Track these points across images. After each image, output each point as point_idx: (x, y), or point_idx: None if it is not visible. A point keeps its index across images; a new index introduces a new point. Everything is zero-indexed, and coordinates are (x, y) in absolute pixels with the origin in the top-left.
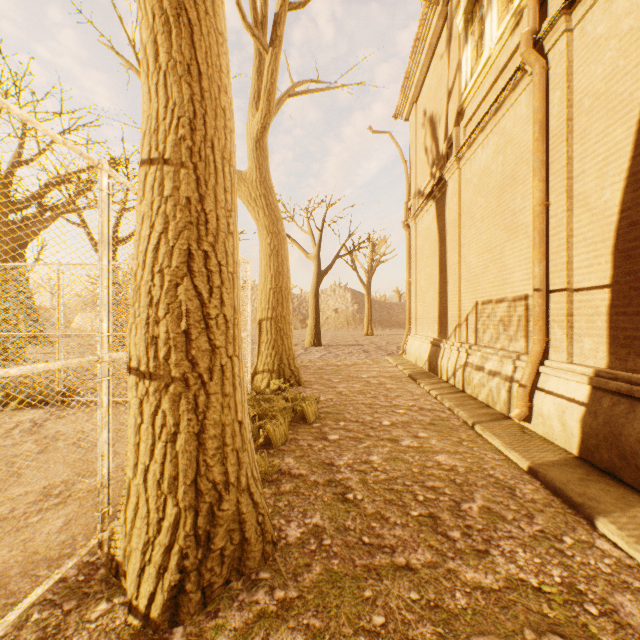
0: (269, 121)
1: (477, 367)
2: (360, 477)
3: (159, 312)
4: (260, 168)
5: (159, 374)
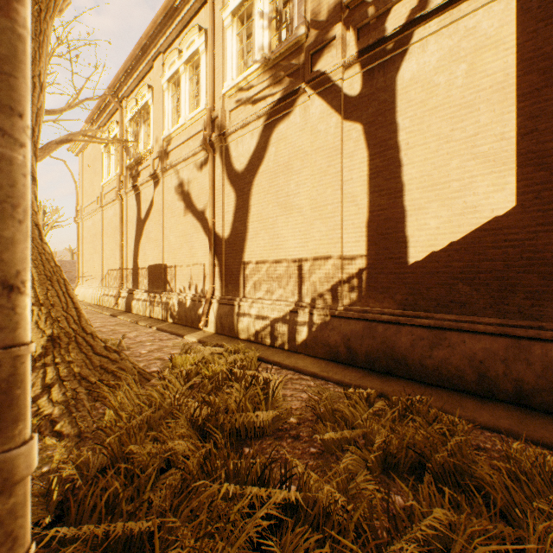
0: None
1: (107, 295)
2: None
3: None
4: None
5: None
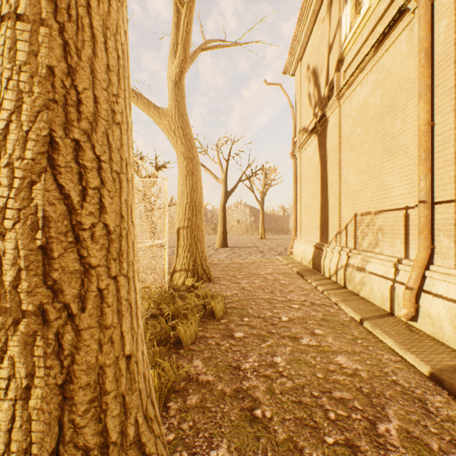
0: (185, 66)
1: (358, 268)
2: (267, 385)
3: (5, 220)
4: (178, 105)
5: (4, 306)
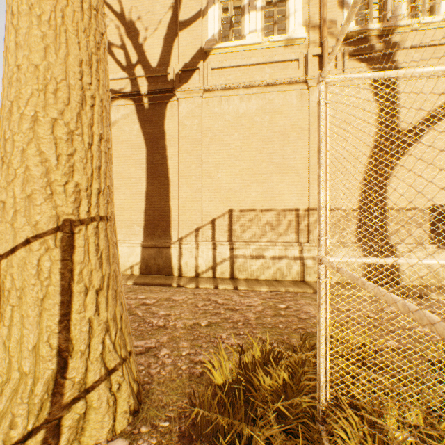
0: None
1: (254, 256)
2: None
3: None
4: None
5: None
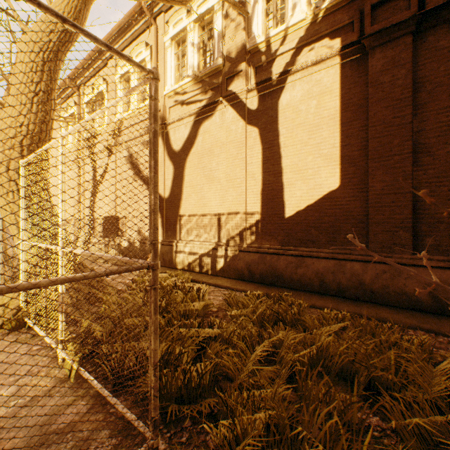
0: None
1: None
2: None
3: None
4: None
5: None
